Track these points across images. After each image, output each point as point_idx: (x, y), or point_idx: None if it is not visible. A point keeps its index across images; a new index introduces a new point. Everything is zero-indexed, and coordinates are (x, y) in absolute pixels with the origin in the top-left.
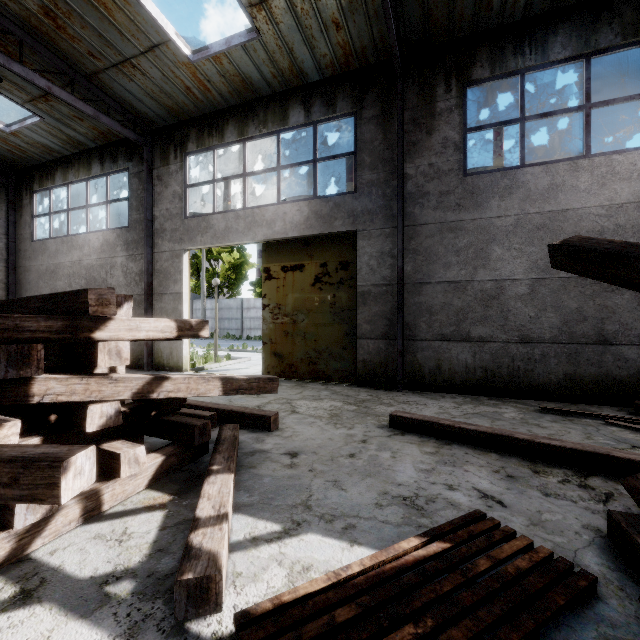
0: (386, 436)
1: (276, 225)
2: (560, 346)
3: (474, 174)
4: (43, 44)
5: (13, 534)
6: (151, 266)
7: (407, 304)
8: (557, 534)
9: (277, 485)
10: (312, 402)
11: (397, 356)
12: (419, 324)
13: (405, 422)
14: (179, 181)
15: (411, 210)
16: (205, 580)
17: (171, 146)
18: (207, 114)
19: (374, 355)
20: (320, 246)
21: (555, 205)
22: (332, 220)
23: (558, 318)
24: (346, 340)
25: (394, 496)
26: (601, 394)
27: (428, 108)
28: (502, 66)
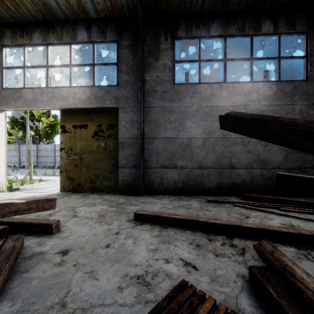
0: (131, 227)
1: (69, 100)
2: (215, 169)
3: (178, 84)
4: None
5: None
6: None
7: (146, 149)
8: (225, 285)
9: (42, 286)
10: (89, 207)
11: (140, 177)
12: (152, 159)
13: (143, 217)
14: None
15: (148, 99)
16: None
17: None
18: (19, 22)
19: (128, 177)
20: (97, 114)
21: (213, 103)
22: (104, 100)
23: (214, 156)
24: (113, 169)
25: (132, 277)
26: (230, 191)
27: (156, 46)
28: (191, 33)
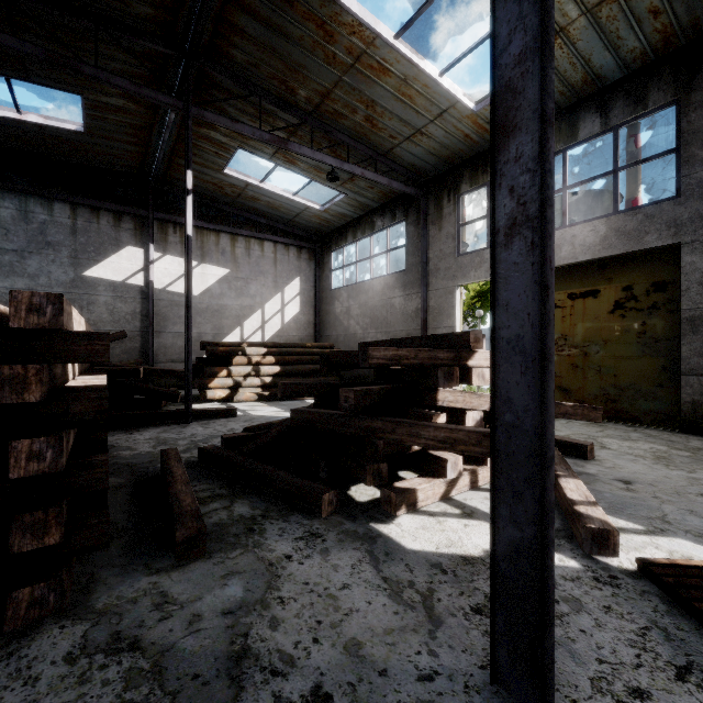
0: None
1: (562, 250)
2: None
3: None
4: (359, 142)
5: (445, 481)
6: (426, 303)
7: None
8: None
9: (621, 500)
10: (622, 441)
11: None
12: None
13: None
14: (452, 222)
15: None
16: (605, 532)
17: (444, 191)
18: (481, 152)
19: None
20: (622, 267)
21: None
22: (641, 235)
23: None
24: (662, 376)
25: None
26: None
27: None
28: None
